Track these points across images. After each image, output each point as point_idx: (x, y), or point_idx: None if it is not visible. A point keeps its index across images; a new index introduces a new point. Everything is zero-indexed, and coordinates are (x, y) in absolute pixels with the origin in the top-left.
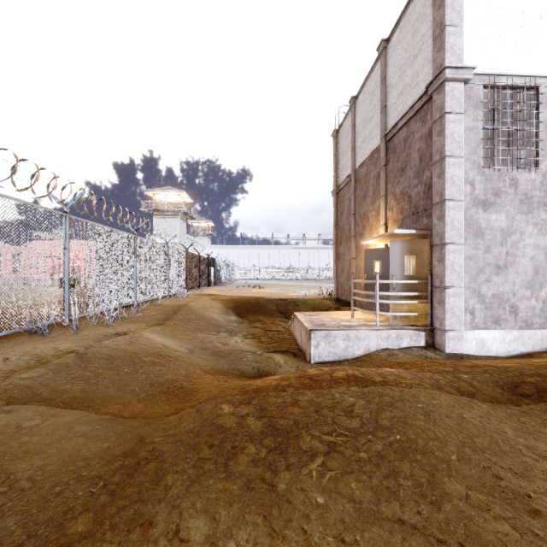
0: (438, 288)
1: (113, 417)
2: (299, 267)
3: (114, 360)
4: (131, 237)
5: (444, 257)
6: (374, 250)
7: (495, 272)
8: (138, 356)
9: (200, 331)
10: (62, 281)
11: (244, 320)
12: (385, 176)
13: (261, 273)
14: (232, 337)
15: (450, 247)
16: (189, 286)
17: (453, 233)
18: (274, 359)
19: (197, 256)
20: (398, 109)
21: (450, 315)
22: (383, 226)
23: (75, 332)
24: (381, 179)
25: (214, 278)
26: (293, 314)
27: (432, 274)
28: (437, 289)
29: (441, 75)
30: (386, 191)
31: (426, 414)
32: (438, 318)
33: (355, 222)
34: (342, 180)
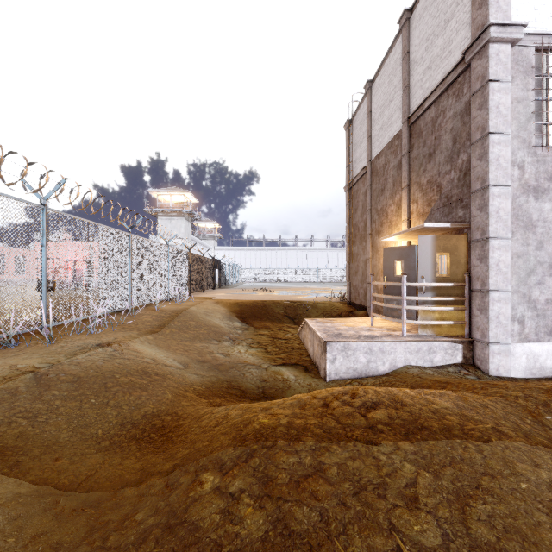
0: (479, 292)
1: (41, 488)
2: (307, 269)
3: (81, 383)
4: (125, 235)
5: (487, 255)
6: (396, 249)
7: (549, 272)
8: (114, 377)
9: (199, 339)
10: (40, 283)
11: (249, 327)
12: (408, 164)
13: (268, 276)
14: (235, 346)
15: (495, 242)
16: (192, 289)
17: (498, 226)
18: (283, 374)
19: (200, 258)
20: (425, 87)
21: (495, 325)
22: (405, 221)
23: (47, 343)
24: (403, 169)
25: (220, 280)
26: (303, 319)
27: (469, 276)
28: (477, 293)
29: (484, 35)
30: (409, 181)
31: (546, 511)
32: (478, 328)
33: (371, 219)
34: (355, 174)
